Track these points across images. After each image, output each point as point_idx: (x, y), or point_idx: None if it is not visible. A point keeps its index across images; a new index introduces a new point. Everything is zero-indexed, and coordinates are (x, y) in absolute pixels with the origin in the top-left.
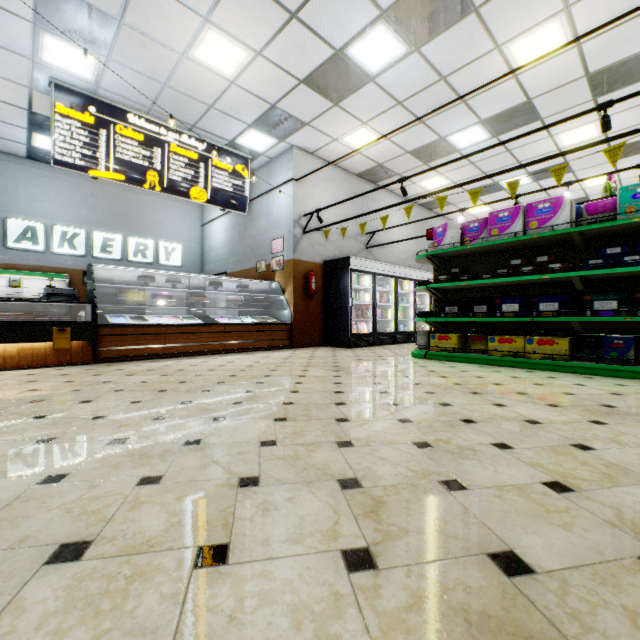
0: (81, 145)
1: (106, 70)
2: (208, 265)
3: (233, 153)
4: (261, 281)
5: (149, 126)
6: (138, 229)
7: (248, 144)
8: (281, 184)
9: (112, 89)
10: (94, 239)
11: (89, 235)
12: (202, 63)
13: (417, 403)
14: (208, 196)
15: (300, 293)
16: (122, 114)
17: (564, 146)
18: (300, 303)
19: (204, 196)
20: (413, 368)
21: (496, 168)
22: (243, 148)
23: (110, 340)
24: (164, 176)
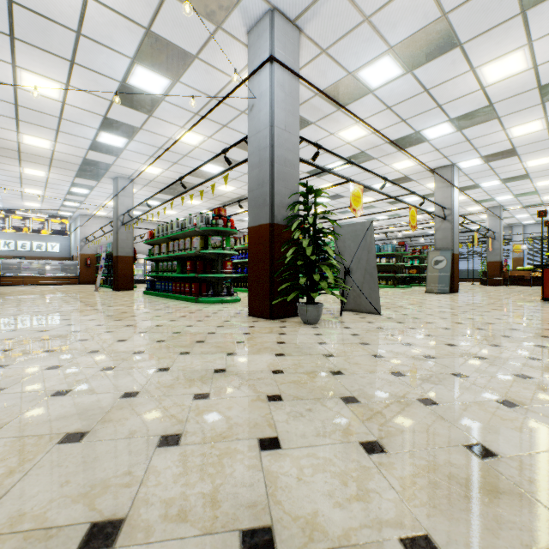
0: (0, 224)
1: (5, 206)
2: (72, 251)
3: (61, 216)
4: (71, 261)
5: (25, 214)
6: (38, 238)
7: (64, 214)
8: (78, 227)
9: (9, 208)
10: (18, 244)
11: (16, 242)
12: (29, 205)
13: (36, 288)
14: (50, 232)
15: (84, 265)
16: (14, 212)
17: (174, 214)
18: (84, 269)
19: (48, 232)
20: (75, 287)
21: (166, 217)
22: (64, 214)
23: (5, 280)
24: (31, 228)
